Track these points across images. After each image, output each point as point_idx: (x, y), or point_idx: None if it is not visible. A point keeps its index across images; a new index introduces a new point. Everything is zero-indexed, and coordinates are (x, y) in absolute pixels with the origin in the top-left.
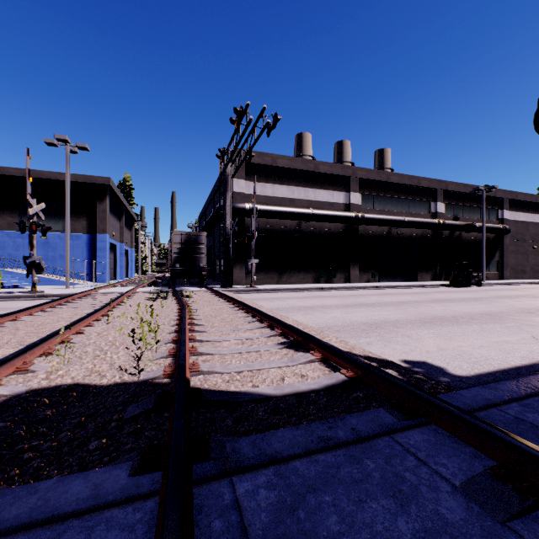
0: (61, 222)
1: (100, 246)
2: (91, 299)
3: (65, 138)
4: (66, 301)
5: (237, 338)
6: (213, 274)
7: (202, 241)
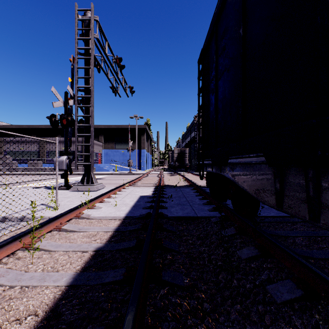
0: (128, 145)
1: (142, 154)
2: (151, 175)
3: (136, 115)
4: (146, 175)
5: (202, 182)
6: (190, 167)
7: (186, 152)
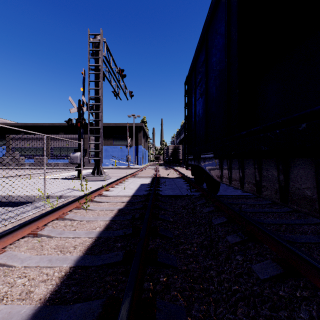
0: (126, 142)
1: (139, 150)
2: (148, 169)
3: (134, 115)
4: (143, 169)
5: None
6: (184, 162)
7: (180, 148)
